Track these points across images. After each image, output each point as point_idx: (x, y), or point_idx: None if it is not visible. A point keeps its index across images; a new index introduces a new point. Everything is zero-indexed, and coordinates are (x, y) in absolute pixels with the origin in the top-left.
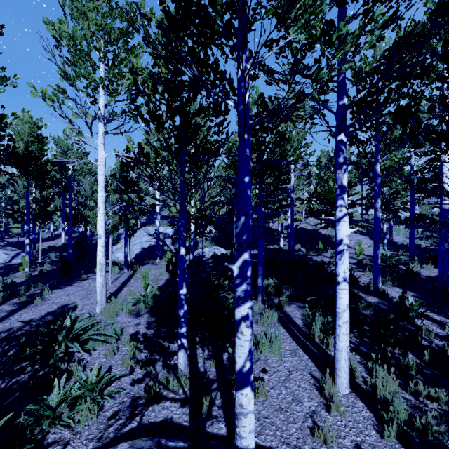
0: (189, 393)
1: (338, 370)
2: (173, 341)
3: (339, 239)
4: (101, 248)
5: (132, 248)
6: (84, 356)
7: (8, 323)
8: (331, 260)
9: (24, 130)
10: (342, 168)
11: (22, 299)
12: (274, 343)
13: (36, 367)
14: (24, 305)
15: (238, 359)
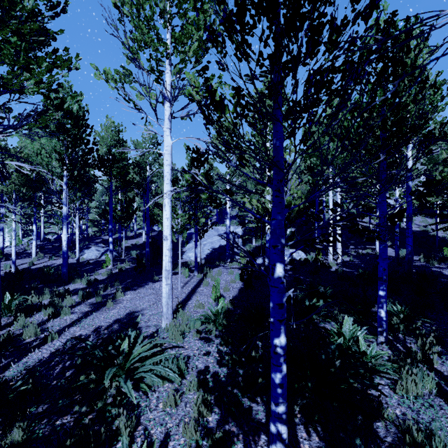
0: None
1: None
2: (256, 398)
3: None
4: (167, 251)
5: (203, 248)
6: (140, 398)
7: (79, 329)
8: None
9: (107, 134)
10: None
11: (98, 300)
12: None
13: (83, 410)
14: (98, 307)
15: None
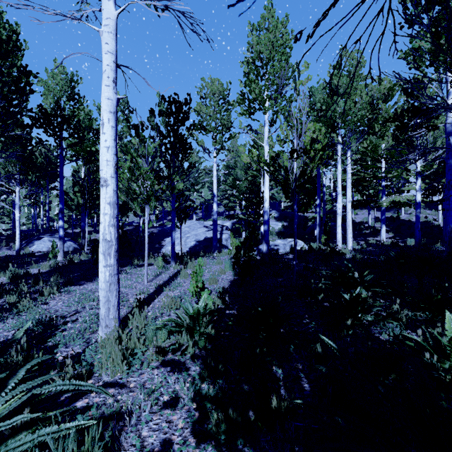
0: None
1: None
2: None
3: None
4: (106, 206)
5: (186, 241)
6: None
7: None
8: None
9: (55, 82)
10: None
11: (12, 300)
12: None
13: None
14: (6, 311)
15: None
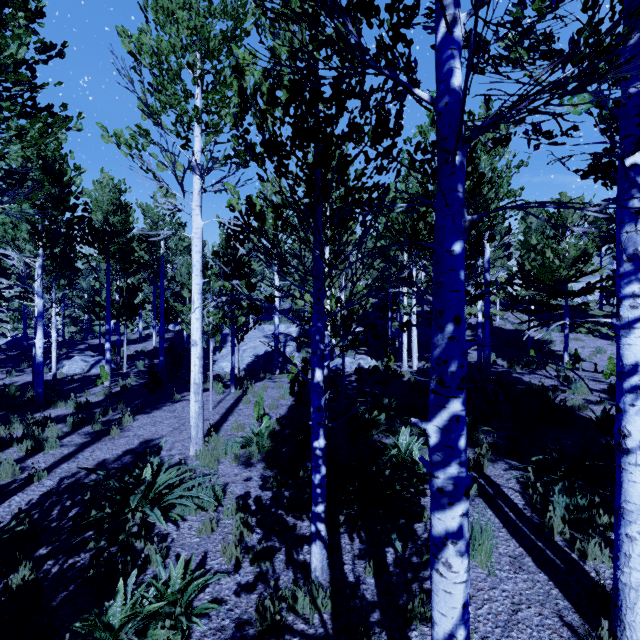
0: (330, 626)
1: (627, 626)
2: (302, 515)
3: (631, 364)
4: (196, 360)
5: (243, 355)
6: (169, 529)
7: (75, 464)
8: (557, 383)
9: (103, 196)
10: (638, 220)
11: (97, 428)
12: (479, 542)
13: (101, 544)
14: (98, 437)
15: (438, 617)
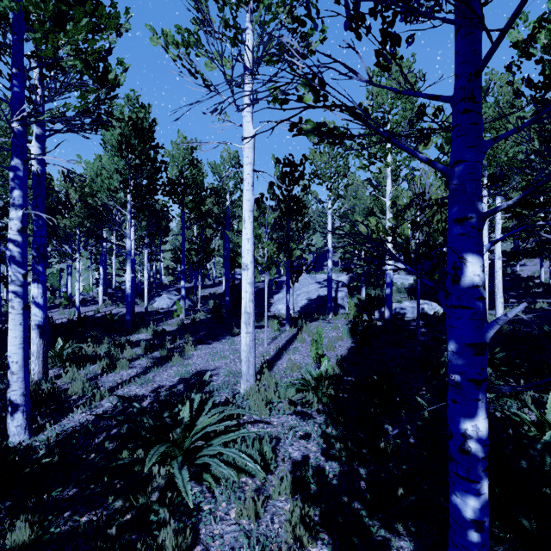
0: None
1: None
2: (395, 523)
3: None
4: (247, 286)
5: (297, 299)
6: (202, 496)
7: (135, 387)
8: None
9: (179, 153)
10: None
11: (163, 354)
12: None
13: (117, 504)
14: (162, 362)
15: None
